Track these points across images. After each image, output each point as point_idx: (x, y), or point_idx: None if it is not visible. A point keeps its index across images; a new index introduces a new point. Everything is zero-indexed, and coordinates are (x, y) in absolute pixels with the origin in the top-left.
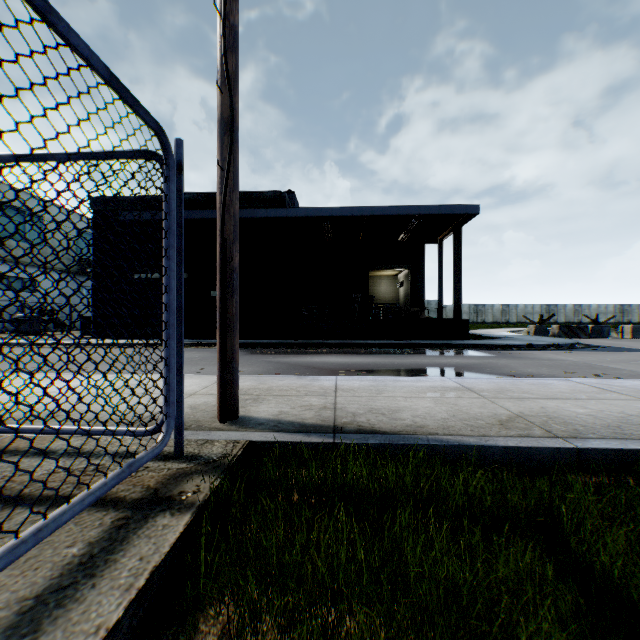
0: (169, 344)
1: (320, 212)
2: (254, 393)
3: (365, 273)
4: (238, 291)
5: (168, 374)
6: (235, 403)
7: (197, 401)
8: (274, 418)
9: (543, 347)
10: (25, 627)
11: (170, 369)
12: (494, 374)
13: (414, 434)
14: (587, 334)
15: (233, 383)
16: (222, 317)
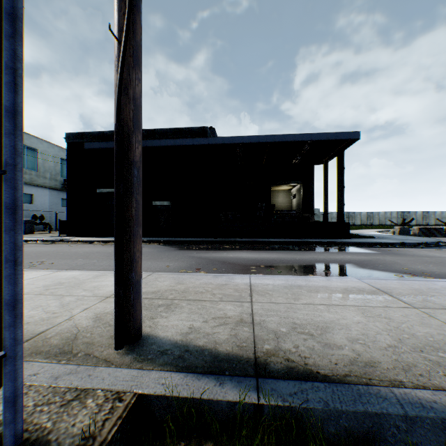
0: None
1: (234, 140)
2: (169, 296)
3: (268, 187)
4: (140, 189)
5: None
6: (135, 322)
7: (107, 308)
8: (182, 340)
9: (414, 245)
10: None
11: None
12: (389, 271)
13: (369, 383)
14: (442, 234)
15: (132, 299)
16: (117, 220)
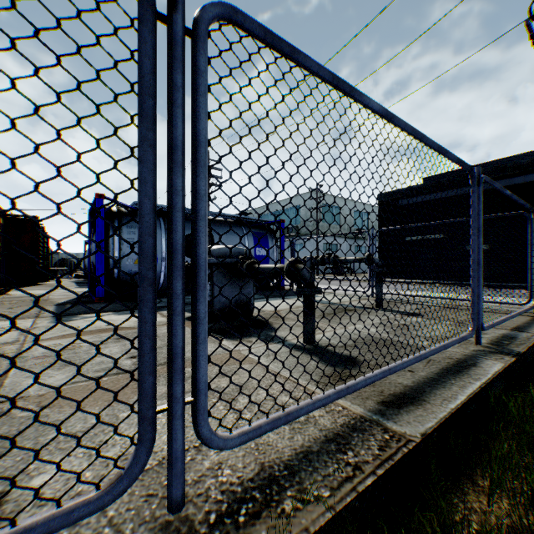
0: (533, 275)
1: None
2: None
3: None
4: None
5: (533, 285)
6: None
7: None
8: None
9: None
10: (532, 321)
11: (533, 283)
12: None
13: None
14: None
15: None
16: None
